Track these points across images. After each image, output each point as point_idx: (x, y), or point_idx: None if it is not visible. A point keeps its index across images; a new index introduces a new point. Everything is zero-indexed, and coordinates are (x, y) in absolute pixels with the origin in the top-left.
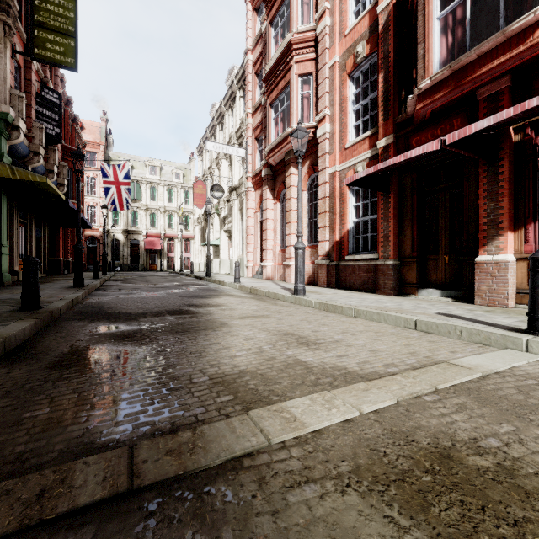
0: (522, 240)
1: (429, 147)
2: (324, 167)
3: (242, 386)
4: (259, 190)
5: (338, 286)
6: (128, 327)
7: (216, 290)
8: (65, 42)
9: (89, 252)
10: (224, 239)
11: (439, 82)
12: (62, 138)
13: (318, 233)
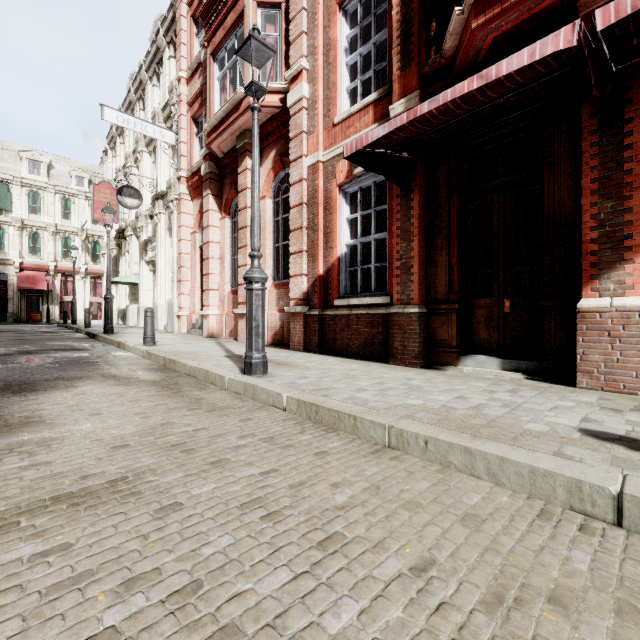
0: None
1: (549, 46)
2: (300, 154)
3: None
4: (199, 199)
5: (322, 349)
6: None
7: (90, 364)
8: None
9: None
10: (146, 274)
11: None
12: None
13: (290, 263)
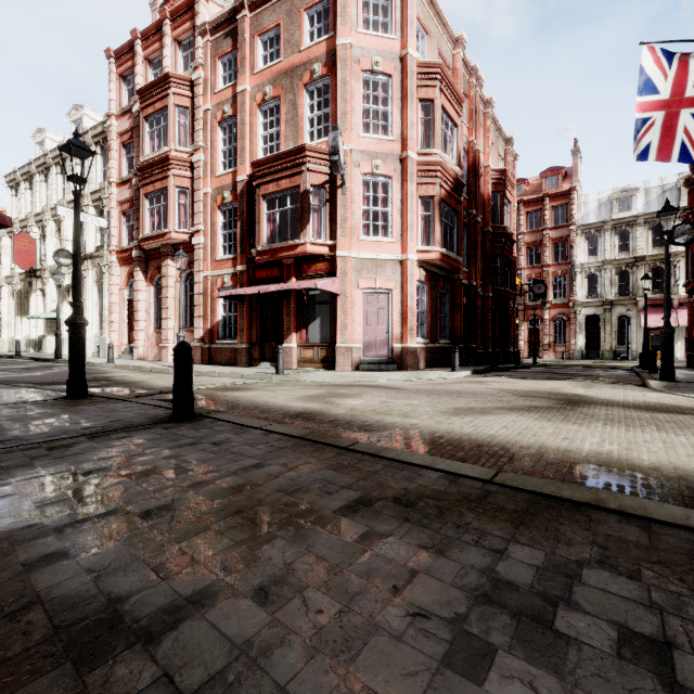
0: (299, 337)
1: (255, 291)
2: (199, 270)
3: None
4: (127, 267)
5: (210, 363)
6: None
7: (98, 370)
8: None
9: None
10: (68, 312)
11: (265, 250)
12: None
13: (194, 321)
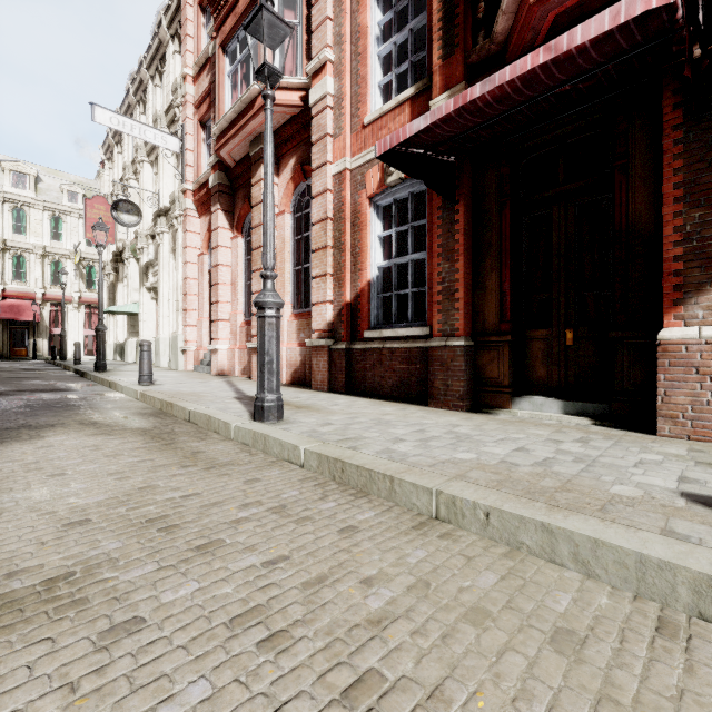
0: None
1: (639, 4)
2: (324, 160)
3: None
4: (207, 215)
5: (349, 389)
6: None
7: (69, 408)
8: None
9: None
10: (147, 303)
11: None
12: None
13: (313, 288)
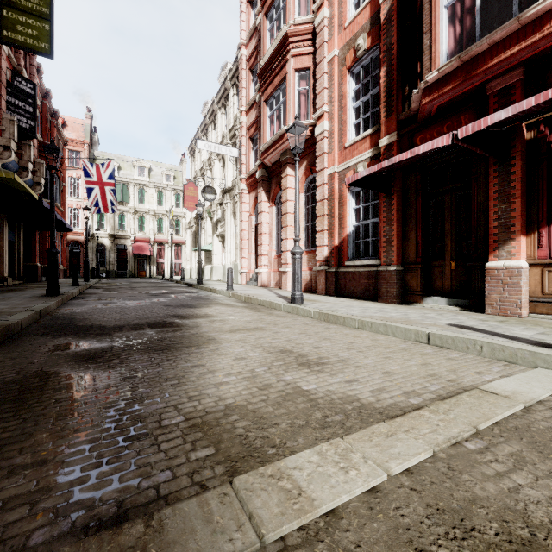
0: (535, 245)
1: (440, 142)
2: (323, 167)
3: (228, 432)
4: (254, 193)
5: (337, 294)
6: (97, 344)
7: (207, 299)
8: (38, 25)
9: (72, 257)
10: (217, 244)
11: (447, 75)
12: (40, 134)
13: (316, 238)
